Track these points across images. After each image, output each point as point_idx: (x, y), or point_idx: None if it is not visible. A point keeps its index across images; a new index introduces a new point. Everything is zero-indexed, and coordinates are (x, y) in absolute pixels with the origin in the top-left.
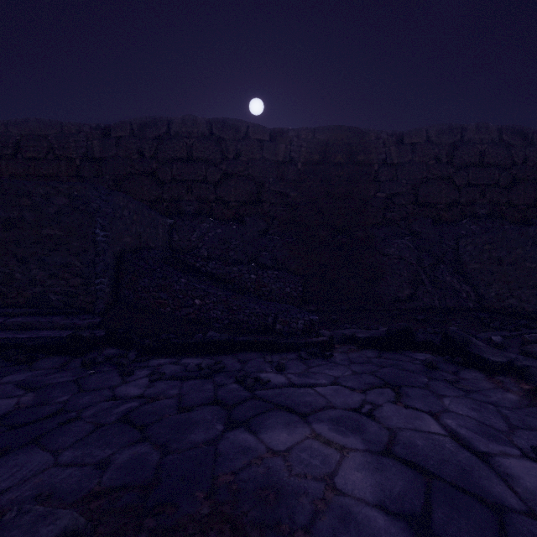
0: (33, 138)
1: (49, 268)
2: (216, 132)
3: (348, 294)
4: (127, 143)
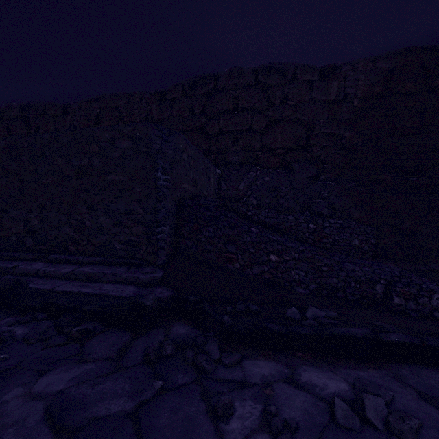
0: (108, 110)
1: (113, 216)
2: (261, 79)
3: (438, 250)
4: (180, 103)
